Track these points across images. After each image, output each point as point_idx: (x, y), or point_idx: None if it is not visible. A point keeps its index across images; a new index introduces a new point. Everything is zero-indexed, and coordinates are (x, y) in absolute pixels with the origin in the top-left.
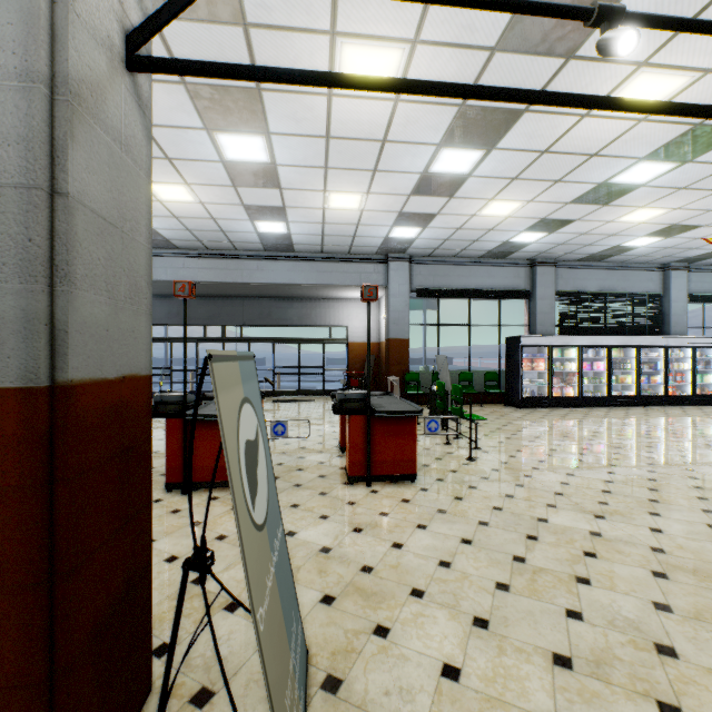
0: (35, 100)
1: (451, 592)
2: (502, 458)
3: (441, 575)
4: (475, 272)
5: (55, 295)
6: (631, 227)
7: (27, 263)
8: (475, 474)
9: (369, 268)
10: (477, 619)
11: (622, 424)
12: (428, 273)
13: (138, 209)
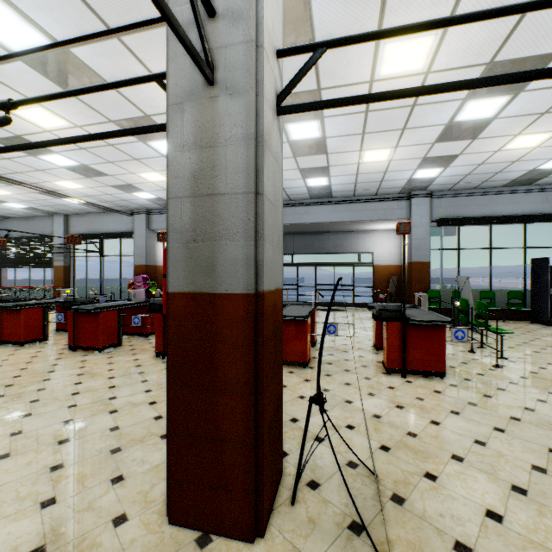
0: (251, 149)
1: (487, 463)
2: (530, 369)
3: (477, 450)
4: (497, 200)
5: (257, 246)
6: None
7: (247, 231)
8: (503, 379)
9: (393, 205)
10: (515, 486)
11: None
12: (448, 204)
13: (279, 193)
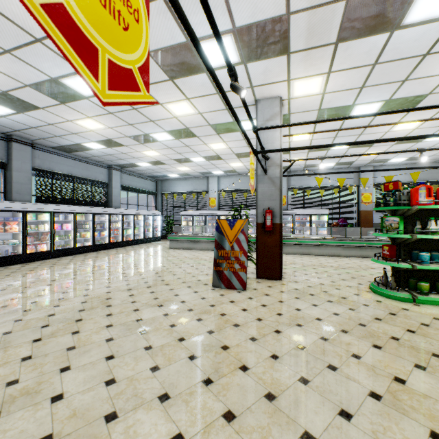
0: None
1: None
2: None
3: None
4: None
5: None
6: (86, 131)
7: None
8: None
9: None
10: None
11: (78, 268)
12: None
13: None
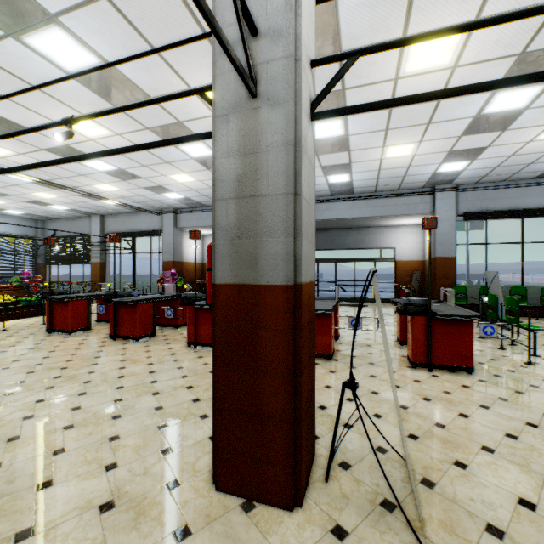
0: (290, 154)
1: (519, 456)
2: None
3: (508, 443)
4: (529, 192)
5: (295, 242)
6: None
7: (287, 228)
8: (535, 376)
9: (416, 200)
10: None
11: None
12: (475, 198)
13: (312, 192)
